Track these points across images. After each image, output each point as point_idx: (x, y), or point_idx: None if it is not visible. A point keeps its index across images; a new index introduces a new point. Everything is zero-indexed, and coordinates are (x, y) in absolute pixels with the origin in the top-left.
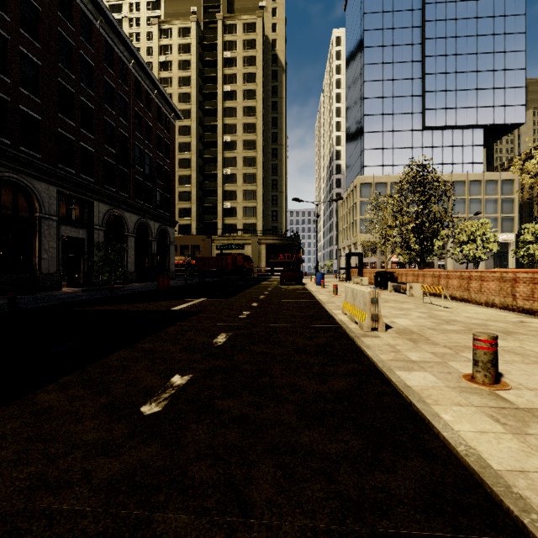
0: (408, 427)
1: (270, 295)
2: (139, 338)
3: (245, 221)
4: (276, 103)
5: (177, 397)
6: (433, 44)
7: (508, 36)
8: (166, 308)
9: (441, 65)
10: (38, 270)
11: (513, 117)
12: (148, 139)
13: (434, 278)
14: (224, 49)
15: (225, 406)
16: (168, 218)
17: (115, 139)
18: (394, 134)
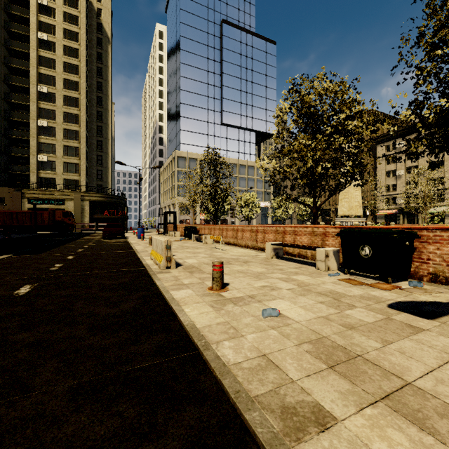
0: (164, 320)
1: (89, 248)
2: None
3: (66, 177)
4: (101, 69)
5: None
6: (227, 66)
7: (268, 77)
8: None
9: (232, 83)
10: None
11: (270, 129)
12: None
13: (220, 231)
14: None
15: (20, 338)
16: None
17: None
18: (202, 123)
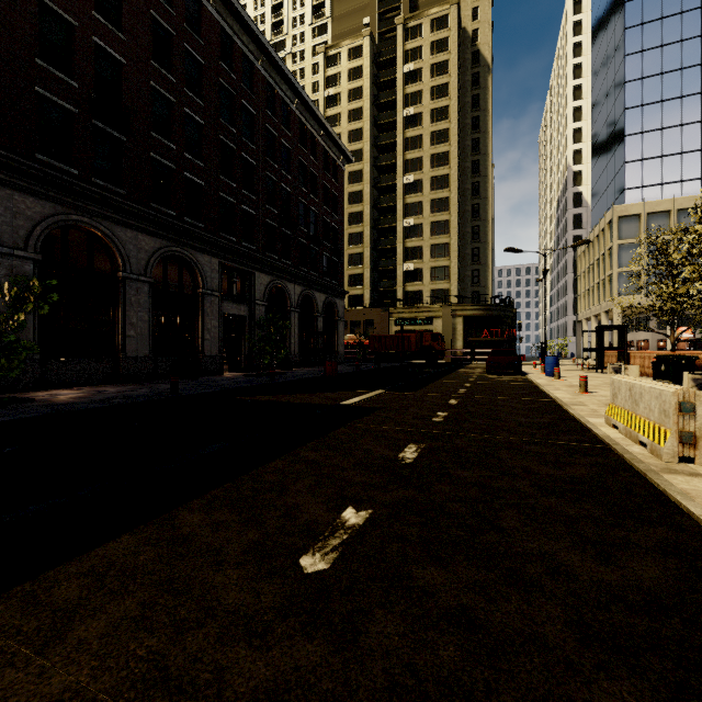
0: None
1: (474, 388)
2: (300, 442)
3: (434, 286)
4: (477, 119)
5: (352, 548)
6: None
7: None
8: (334, 402)
9: None
10: (201, 352)
11: None
12: (313, 192)
13: None
14: (406, 61)
15: (429, 581)
16: (336, 287)
17: (277, 197)
18: (684, 129)
